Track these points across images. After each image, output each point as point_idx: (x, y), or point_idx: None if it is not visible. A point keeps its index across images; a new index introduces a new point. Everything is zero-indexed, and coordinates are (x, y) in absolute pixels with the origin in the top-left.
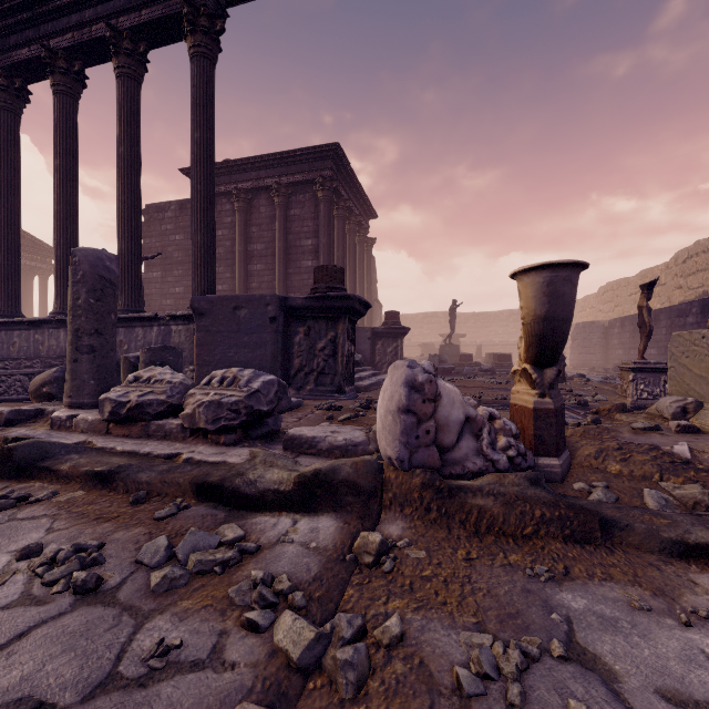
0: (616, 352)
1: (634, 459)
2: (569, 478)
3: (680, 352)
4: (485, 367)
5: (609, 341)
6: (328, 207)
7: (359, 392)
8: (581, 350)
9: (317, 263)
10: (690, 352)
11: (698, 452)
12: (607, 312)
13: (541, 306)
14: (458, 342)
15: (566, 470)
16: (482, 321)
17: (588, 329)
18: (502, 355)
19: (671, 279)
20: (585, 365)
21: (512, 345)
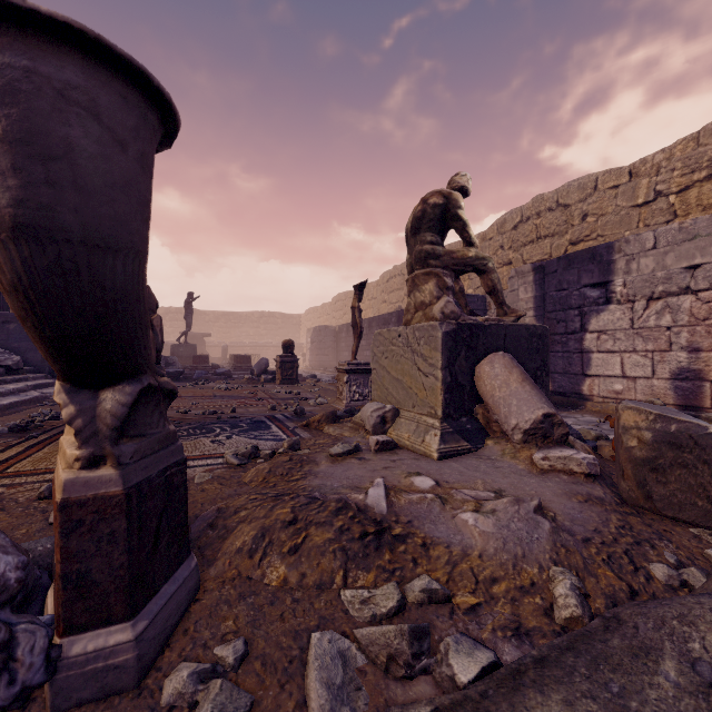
0: (344, 354)
1: (310, 543)
2: (173, 646)
3: (381, 353)
4: (221, 370)
5: (339, 344)
6: None
7: None
8: (318, 352)
9: None
10: (389, 353)
11: (395, 494)
12: (339, 319)
13: None
14: (202, 342)
15: (169, 625)
16: (233, 321)
17: (324, 333)
18: (241, 356)
19: (380, 295)
20: (321, 365)
21: (262, 346)
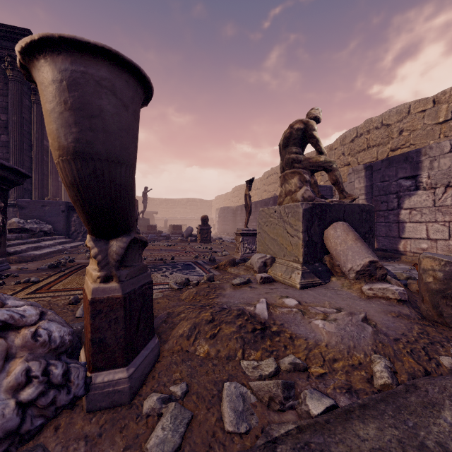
0: (239, 224)
1: (222, 333)
2: (147, 384)
3: (263, 222)
4: (164, 234)
5: (236, 218)
6: (19, 88)
7: (24, 262)
8: (223, 223)
9: (6, 138)
10: (269, 222)
11: (273, 308)
12: (236, 202)
13: (64, 128)
14: (152, 217)
15: (145, 373)
16: (171, 204)
17: (226, 211)
18: (176, 225)
19: (262, 186)
20: (225, 231)
21: (188, 219)
